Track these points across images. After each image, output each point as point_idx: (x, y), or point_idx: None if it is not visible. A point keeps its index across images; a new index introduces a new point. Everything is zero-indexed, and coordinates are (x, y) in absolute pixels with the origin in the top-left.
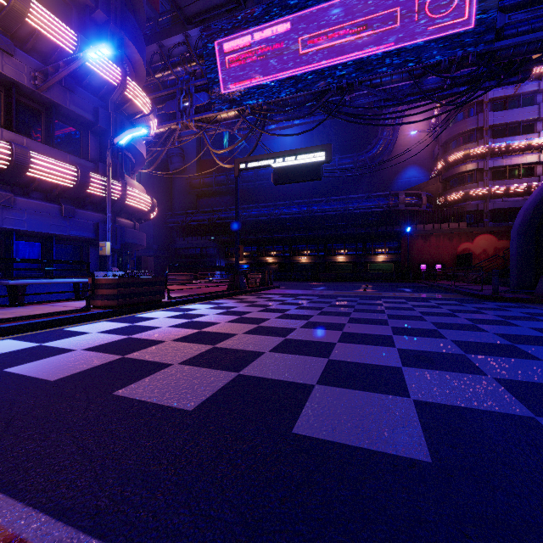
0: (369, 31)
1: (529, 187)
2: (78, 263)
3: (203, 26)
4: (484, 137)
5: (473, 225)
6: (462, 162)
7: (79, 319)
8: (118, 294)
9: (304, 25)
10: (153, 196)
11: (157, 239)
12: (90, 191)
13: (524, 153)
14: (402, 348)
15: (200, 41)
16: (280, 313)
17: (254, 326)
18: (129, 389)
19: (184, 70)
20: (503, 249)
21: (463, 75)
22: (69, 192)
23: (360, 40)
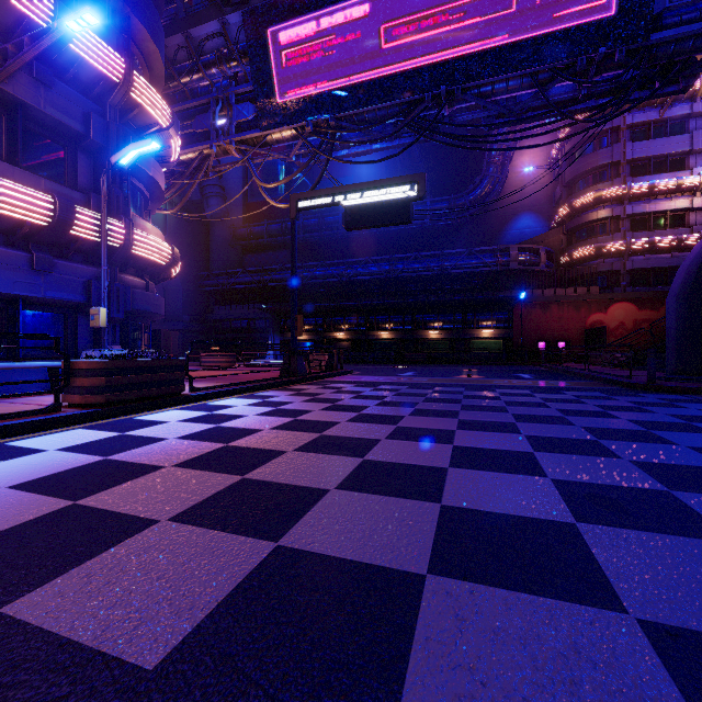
0: (477, 17)
1: (678, 241)
2: (39, 337)
3: (246, 9)
4: (621, 174)
5: (606, 290)
6: (592, 207)
7: (38, 425)
8: (107, 386)
9: (387, 7)
10: (183, 250)
11: (189, 308)
12: (76, 233)
13: (673, 197)
14: (559, 478)
15: (243, 32)
16: (354, 413)
17: (313, 435)
18: (41, 596)
19: (221, 73)
20: (646, 322)
21: (607, 79)
22: (42, 233)
23: (464, 29)
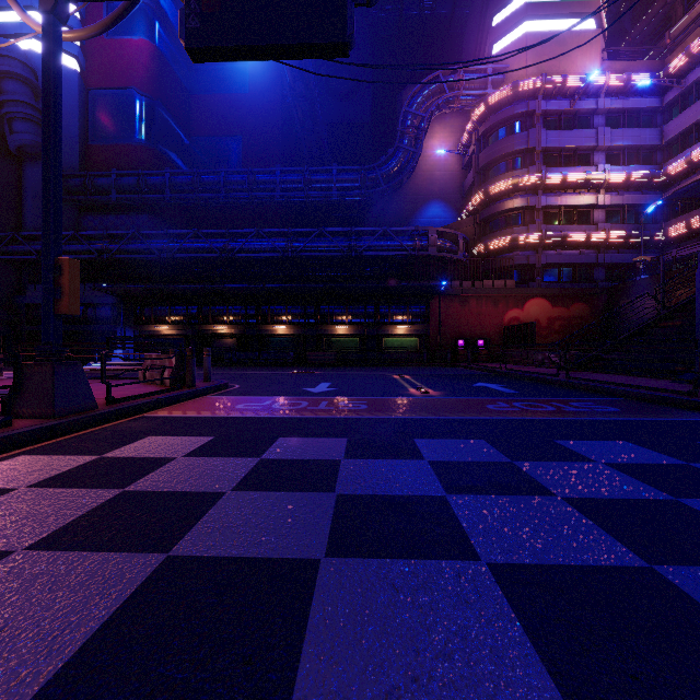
0: None
1: (588, 237)
2: None
3: None
4: (537, 162)
5: (522, 284)
6: (508, 196)
7: None
8: None
9: None
10: None
11: None
12: None
13: (581, 192)
14: None
15: None
16: None
17: None
18: None
19: None
20: (558, 320)
21: None
22: None
23: None
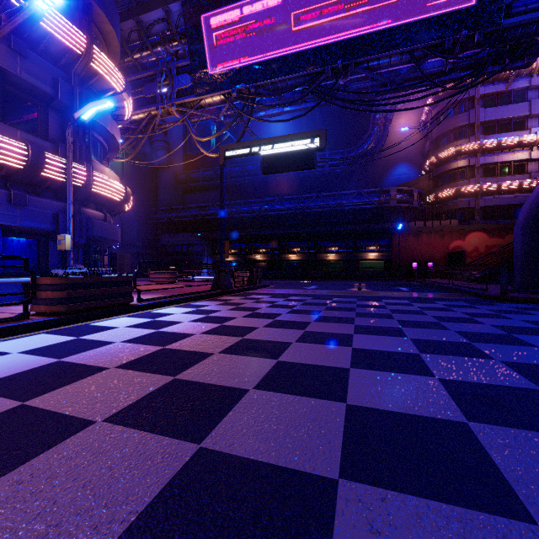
0: (367, 6)
1: (520, 185)
2: (10, 258)
3: None
4: (476, 133)
5: (464, 222)
6: (454, 159)
7: (7, 331)
8: (68, 298)
9: None
10: (136, 191)
11: (141, 236)
12: (46, 174)
13: (515, 150)
14: (445, 378)
15: (182, 18)
16: (270, 319)
17: (236, 339)
18: None
19: (165, 50)
20: (494, 247)
21: (469, 55)
22: (18, 174)
23: (356, 16)
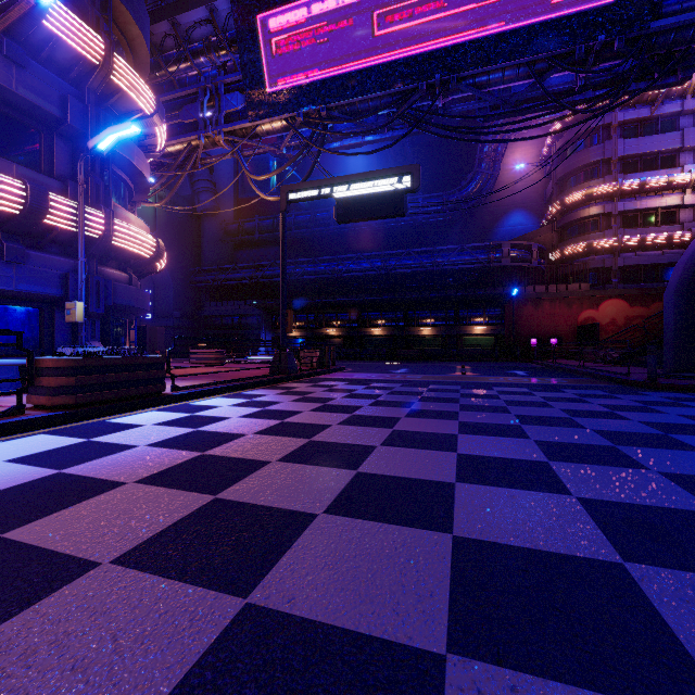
0: (473, 4)
1: (669, 238)
2: None
3: None
4: (613, 171)
5: (597, 286)
6: (584, 204)
7: None
8: (77, 386)
9: None
10: (173, 245)
11: (179, 304)
12: (50, 222)
13: (664, 194)
14: (586, 496)
15: (232, 20)
16: (346, 414)
17: (301, 441)
18: None
19: (209, 62)
20: (637, 319)
21: (606, 68)
22: (13, 222)
23: (460, 16)
